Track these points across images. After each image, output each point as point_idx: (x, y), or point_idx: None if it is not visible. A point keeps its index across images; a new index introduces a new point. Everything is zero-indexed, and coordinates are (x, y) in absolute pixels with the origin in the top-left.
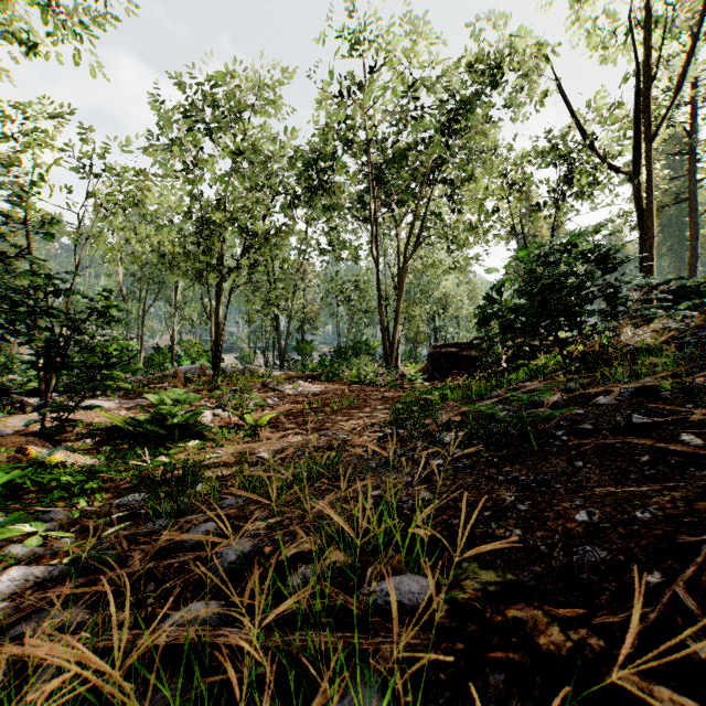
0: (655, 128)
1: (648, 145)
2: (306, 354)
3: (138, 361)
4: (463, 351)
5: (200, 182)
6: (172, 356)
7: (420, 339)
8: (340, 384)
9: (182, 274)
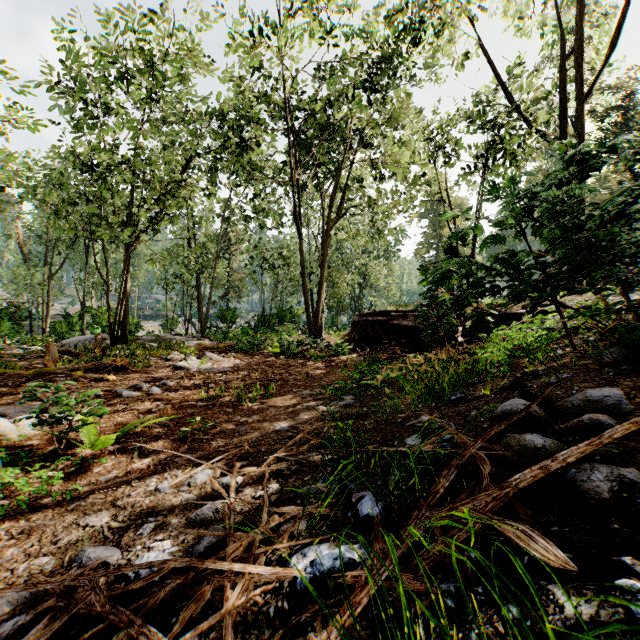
0: (588, 89)
1: (580, 106)
2: (229, 322)
3: (44, 329)
4: (394, 319)
5: (103, 131)
6: (83, 324)
7: (342, 307)
8: (259, 356)
9: (72, 228)
